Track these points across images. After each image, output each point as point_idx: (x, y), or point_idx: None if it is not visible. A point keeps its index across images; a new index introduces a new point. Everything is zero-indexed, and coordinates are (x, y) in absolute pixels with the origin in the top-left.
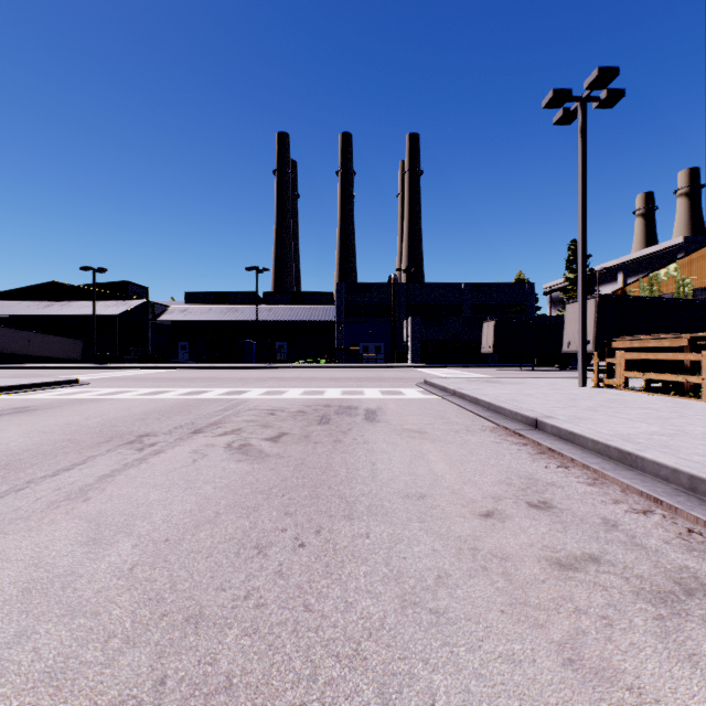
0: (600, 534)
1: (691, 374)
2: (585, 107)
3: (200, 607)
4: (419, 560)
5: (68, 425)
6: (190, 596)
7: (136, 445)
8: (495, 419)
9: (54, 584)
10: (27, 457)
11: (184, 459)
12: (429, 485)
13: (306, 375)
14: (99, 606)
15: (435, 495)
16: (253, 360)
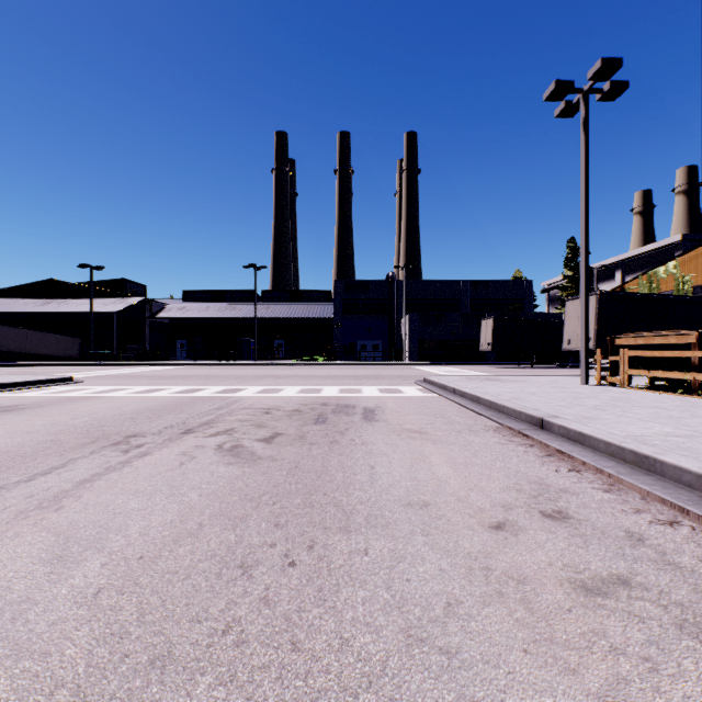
0: (626, 550)
1: (698, 372)
2: (587, 99)
3: (169, 645)
4: (425, 583)
5: (55, 424)
6: (159, 630)
7: (122, 446)
8: (498, 419)
9: (4, 613)
10: (4, 459)
11: (171, 462)
12: (433, 492)
13: (303, 373)
14: (51, 643)
15: (439, 504)
16: (251, 357)
